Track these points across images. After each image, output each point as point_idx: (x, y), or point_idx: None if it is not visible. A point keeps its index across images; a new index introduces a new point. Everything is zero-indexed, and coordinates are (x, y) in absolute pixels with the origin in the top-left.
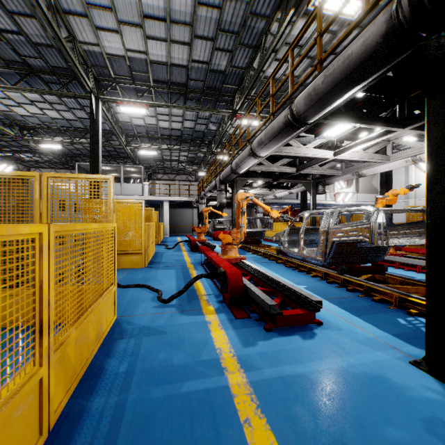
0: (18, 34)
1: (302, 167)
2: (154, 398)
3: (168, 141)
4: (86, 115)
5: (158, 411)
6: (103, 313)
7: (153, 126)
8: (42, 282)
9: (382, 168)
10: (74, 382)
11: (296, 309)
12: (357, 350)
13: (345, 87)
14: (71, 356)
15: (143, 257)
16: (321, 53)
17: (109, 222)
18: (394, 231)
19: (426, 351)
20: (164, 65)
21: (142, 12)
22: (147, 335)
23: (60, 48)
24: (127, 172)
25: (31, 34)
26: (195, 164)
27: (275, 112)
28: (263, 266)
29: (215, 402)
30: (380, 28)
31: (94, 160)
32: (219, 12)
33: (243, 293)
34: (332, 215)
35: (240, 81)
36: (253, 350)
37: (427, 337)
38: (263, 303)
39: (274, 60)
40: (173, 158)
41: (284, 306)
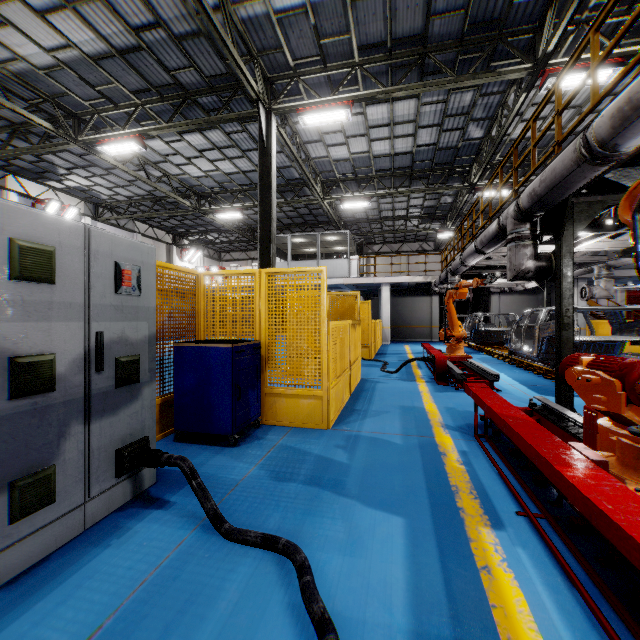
0: (155, 27)
1: None
2: None
3: (389, 181)
4: None
5: None
6: None
7: (363, 155)
8: None
9: None
10: None
11: None
12: None
13: None
14: None
15: (324, 404)
16: None
17: None
18: None
19: None
20: None
21: None
22: None
23: (210, 33)
24: (327, 244)
25: (170, 20)
26: (436, 219)
27: None
28: None
29: None
30: None
31: (265, 215)
32: None
33: None
34: None
35: None
36: None
37: None
38: None
39: None
40: (397, 213)
41: None
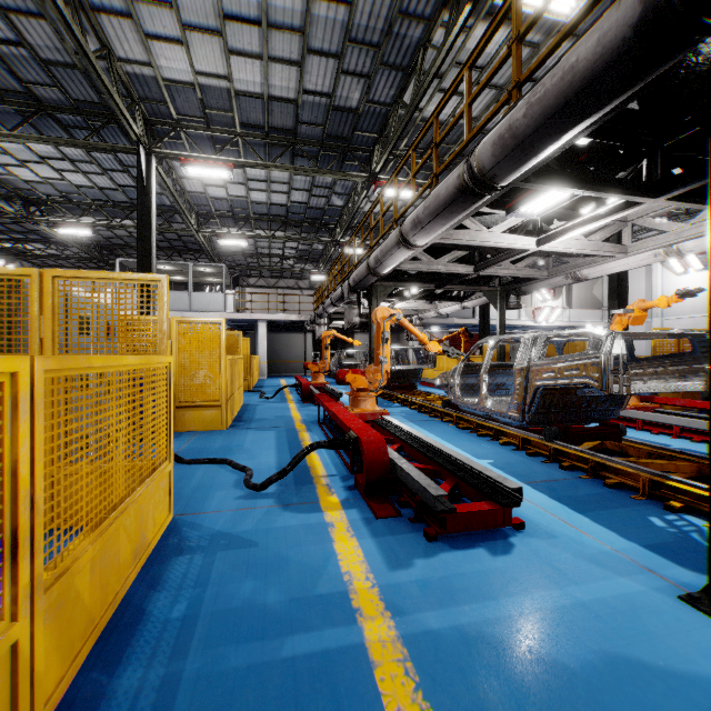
0: (17, 45)
1: (484, 264)
2: (231, 668)
3: (266, 224)
4: (132, 181)
5: (237, 696)
6: (147, 510)
7: (241, 199)
8: (18, 465)
9: (615, 266)
10: (89, 640)
11: (478, 501)
12: (585, 575)
13: (564, 122)
14: (83, 593)
15: (223, 412)
16: (519, 71)
17: (160, 354)
18: (637, 370)
19: (709, 579)
20: (258, 98)
21: (222, 10)
22: (224, 548)
23: (87, 69)
24: (200, 275)
25: (39, 46)
26: (310, 261)
27: (441, 172)
28: (421, 427)
29: (340, 676)
30: (630, 14)
31: (145, 253)
32: (348, 10)
33: (389, 474)
34: (535, 344)
35: (383, 125)
36: (407, 576)
37: (710, 554)
38: (422, 492)
39: (437, 92)
40: (274, 251)
41: (457, 497)
